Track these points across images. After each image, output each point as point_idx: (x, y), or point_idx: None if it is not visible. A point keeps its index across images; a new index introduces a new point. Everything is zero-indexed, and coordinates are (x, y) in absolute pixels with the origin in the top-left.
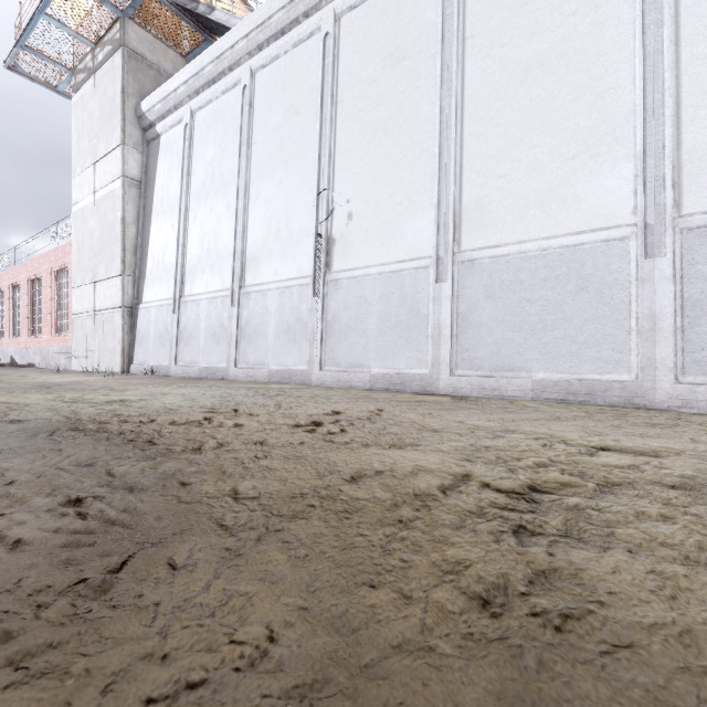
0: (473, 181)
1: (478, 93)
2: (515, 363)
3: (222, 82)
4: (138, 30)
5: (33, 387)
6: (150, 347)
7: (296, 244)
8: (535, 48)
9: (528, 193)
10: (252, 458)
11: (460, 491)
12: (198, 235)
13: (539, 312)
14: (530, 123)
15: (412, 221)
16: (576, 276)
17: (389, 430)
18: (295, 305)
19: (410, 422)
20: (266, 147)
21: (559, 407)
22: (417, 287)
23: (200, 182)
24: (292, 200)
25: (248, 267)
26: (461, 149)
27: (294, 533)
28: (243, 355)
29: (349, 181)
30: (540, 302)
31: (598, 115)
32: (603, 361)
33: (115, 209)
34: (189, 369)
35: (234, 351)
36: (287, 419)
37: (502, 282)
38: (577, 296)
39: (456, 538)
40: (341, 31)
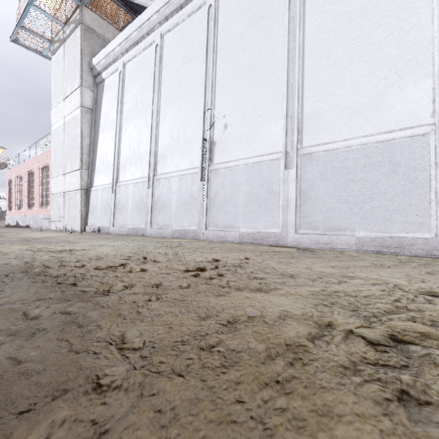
0: (311, 99)
1: (315, 37)
2: (342, 225)
3: (142, 43)
4: (91, 13)
5: (20, 240)
6: (98, 215)
7: (190, 146)
8: (356, 2)
9: (351, 105)
10: (146, 302)
11: (327, 340)
12: (127, 143)
13: (360, 188)
14: (353, 55)
15: (268, 128)
16: (388, 163)
17: (255, 275)
18: (189, 186)
19: (270, 268)
20: (170, 83)
21: (377, 256)
22: (271, 173)
23: (129, 108)
24: (187, 117)
25: (158, 162)
26: (302, 77)
27: (168, 398)
28: (155, 219)
29: (225, 103)
30: (361, 181)
31: (404, 46)
32: (409, 224)
33: (76, 127)
34: (121, 229)
35: (150, 217)
36: (180, 265)
37: (332, 168)
38: (388, 177)
39: (340, 409)
40: (220, 3)
